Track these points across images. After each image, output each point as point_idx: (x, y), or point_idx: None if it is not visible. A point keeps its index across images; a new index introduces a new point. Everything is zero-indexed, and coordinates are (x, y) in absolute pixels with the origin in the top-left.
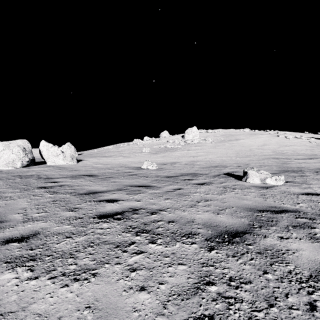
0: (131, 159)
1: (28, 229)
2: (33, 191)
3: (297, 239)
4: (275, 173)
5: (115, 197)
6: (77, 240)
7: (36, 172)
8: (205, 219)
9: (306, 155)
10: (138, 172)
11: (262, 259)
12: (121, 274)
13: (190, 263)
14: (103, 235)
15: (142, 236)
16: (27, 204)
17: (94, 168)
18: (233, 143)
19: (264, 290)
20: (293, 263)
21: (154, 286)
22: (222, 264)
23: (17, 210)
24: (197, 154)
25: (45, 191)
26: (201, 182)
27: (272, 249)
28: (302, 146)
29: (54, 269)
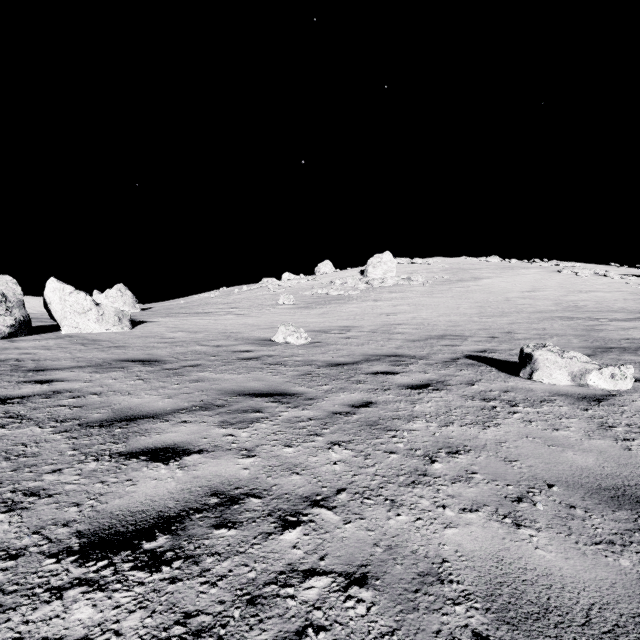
0: (253, 320)
1: None
2: None
3: None
4: (586, 354)
5: (181, 439)
6: None
7: (22, 351)
8: (484, 561)
9: (629, 311)
10: (264, 351)
11: None
12: None
13: None
14: None
15: None
16: None
17: (163, 342)
18: (469, 285)
19: None
20: None
21: None
22: None
23: None
24: (396, 310)
25: None
26: (418, 382)
27: None
28: (613, 292)
29: None
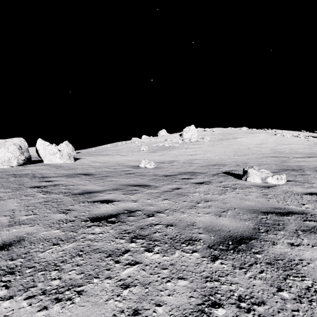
0: (129, 158)
1: (12, 234)
2: (26, 191)
3: (309, 246)
4: (275, 171)
5: (110, 198)
6: (65, 248)
7: (32, 170)
8: (206, 222)
9: (304, 153)
10: (136, 170)
11: (274, 271)
12: (112, 292)
13: (191, 277)
14: (95, 242)
15: (138, 243)
16: (17, 205)
17: (91, 167)
18: (231, 141)
19: (281, 314)
20: (310, 277)
21: (149, 308)
22: (229, 278)
23: (5, 212)
24: (195, 153)
25: (38, 191)
26: (200, 181)
27: (283, 259)
28: (300, 144)
29: (34, 285)
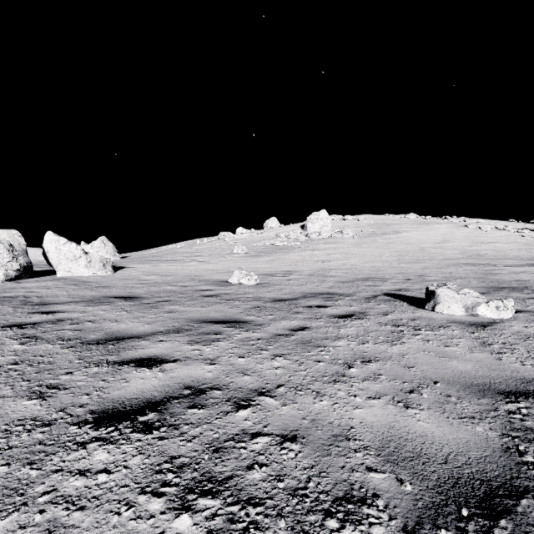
0: (212, 266)
1: None
2: None
3: None
4: (481, 292)
5: (160, 352)
6: None
7: (27, 290)
8: (380, 428)
9: (521, 258)
10: (222, 290)
11: None
12: None
13: None
14: (75, 510)
15: (199, 514)
16: None
17: (140, 283)
18: (391, 238)
19: None
20: None
21: None
22: None
23: None
24: (330, 257)
25: (15, 334)
26: (344, 313)
27: None
28: (510, 243)
29: None
